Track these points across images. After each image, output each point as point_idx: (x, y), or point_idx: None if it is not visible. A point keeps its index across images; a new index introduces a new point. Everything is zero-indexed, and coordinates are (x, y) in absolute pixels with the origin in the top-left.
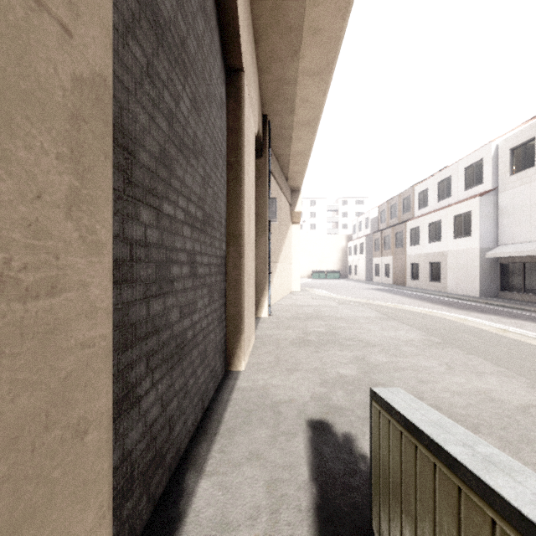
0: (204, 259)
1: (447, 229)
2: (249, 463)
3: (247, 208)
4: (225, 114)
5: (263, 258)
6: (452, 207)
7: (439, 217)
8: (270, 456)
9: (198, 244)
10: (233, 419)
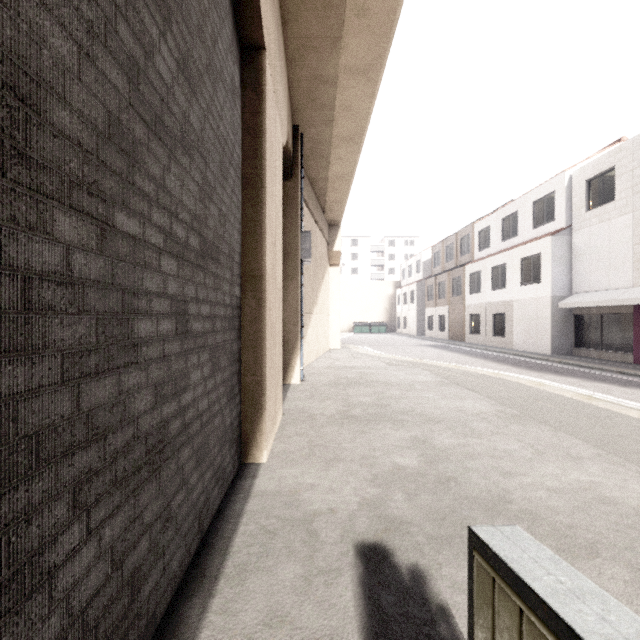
0: (204, 308)
1: (513, 275)
2: (268, 633)
3: (271, 240)
4: (240, 107)
5: (293, 308)
6: (519, 248)
7: (503, 260)
8: (301, 616)
9: (193, 285)
10: (246, 547)
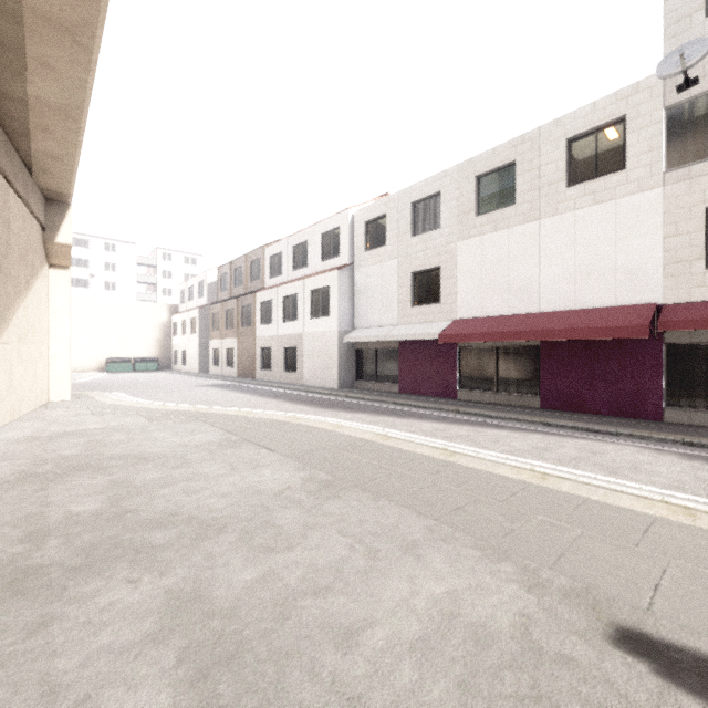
0: None
1: (304, 306)
2: None
3: None
4: None
5: None
6: (310, 279)
7: (295, 290)
8: None
9: None
10: None
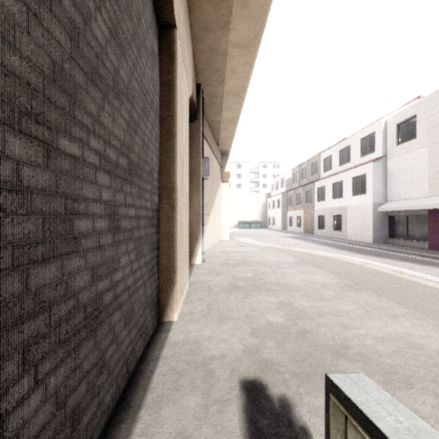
0: (130, 211)
1: (347, 188)
2: None
3: (180, 163)
4: (158, 68)
5: (197, 211)
6: (351, 170)
7: (340, 178)
8: (201, 436)
9: (122, 194)
10: (161, 383)
